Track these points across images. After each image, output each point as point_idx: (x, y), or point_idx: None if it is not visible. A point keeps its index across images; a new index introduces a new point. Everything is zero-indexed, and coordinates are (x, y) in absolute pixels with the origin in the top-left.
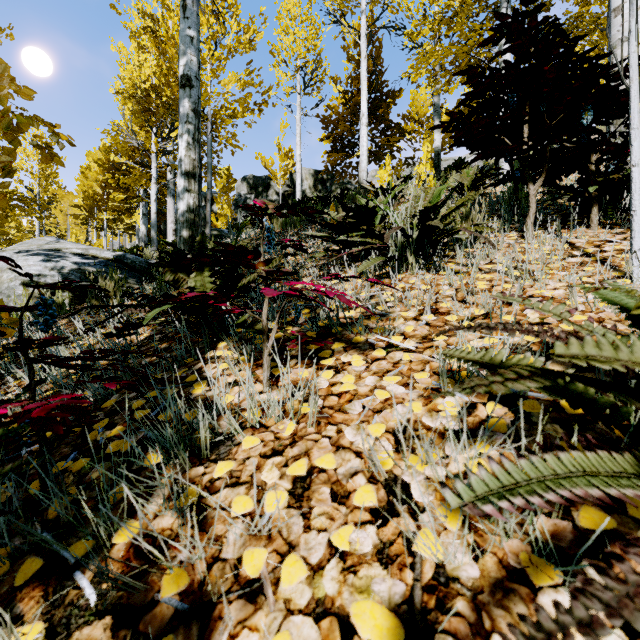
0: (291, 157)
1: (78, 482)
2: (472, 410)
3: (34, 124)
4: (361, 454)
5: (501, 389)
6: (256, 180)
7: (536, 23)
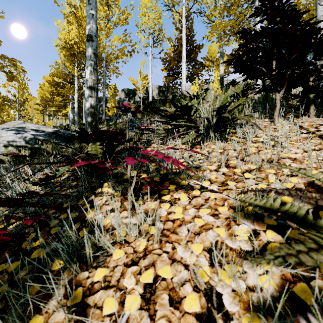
0: (147, 79)
1: (10, 280)
2: (257, 235)
3: (2, 59)
4: (188, 267)
5: (309, 261)
6: (129, 91)
7: (282, 3)
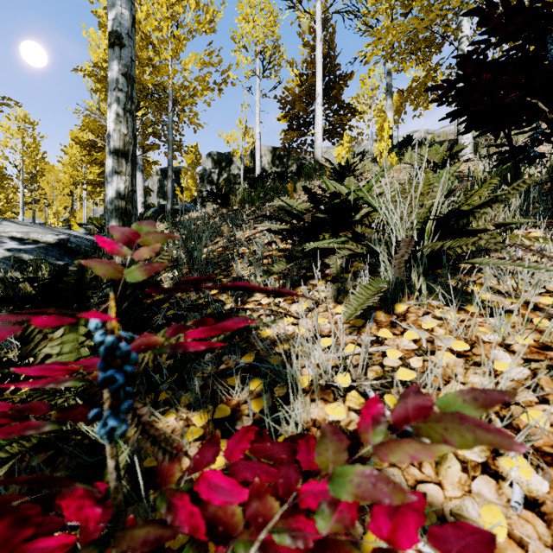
0: (251, 135)
1: None
2: None
3: None
4: None
5: None
6: (220, 156)
7: None
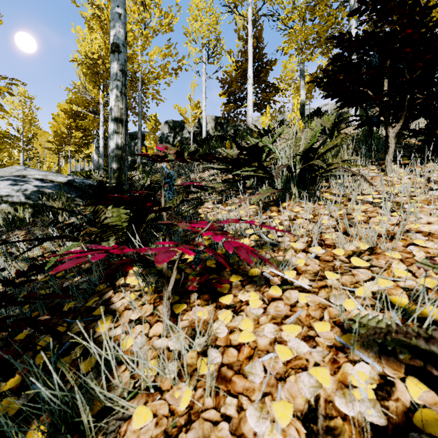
0: (199, 107)
1: None
2: (390, 388)
3: None
4: None
5: None
6: (174, 123)
7: None
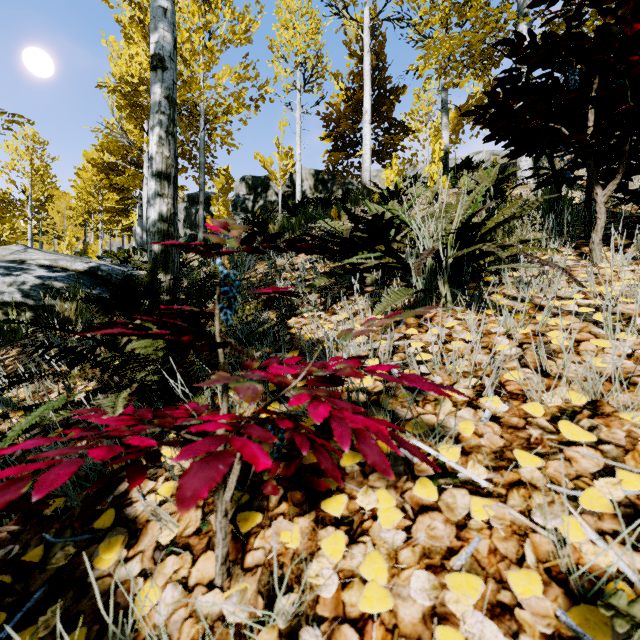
0: (291, 157)
1: None
2: None
3: None
4: None
5: None
6: (255, 180)
7: None
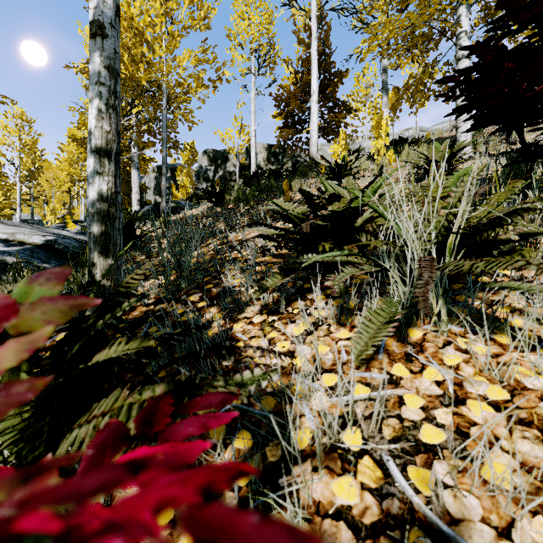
0: (247, 133)
1: None
2: None
3: None
4: None
5: None
6: (215, 153)
7: None
